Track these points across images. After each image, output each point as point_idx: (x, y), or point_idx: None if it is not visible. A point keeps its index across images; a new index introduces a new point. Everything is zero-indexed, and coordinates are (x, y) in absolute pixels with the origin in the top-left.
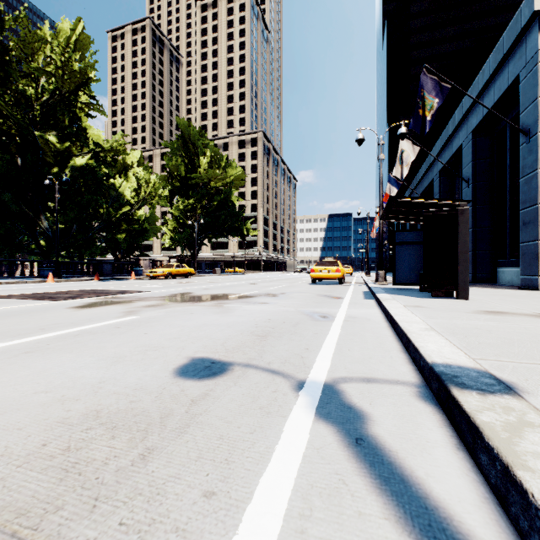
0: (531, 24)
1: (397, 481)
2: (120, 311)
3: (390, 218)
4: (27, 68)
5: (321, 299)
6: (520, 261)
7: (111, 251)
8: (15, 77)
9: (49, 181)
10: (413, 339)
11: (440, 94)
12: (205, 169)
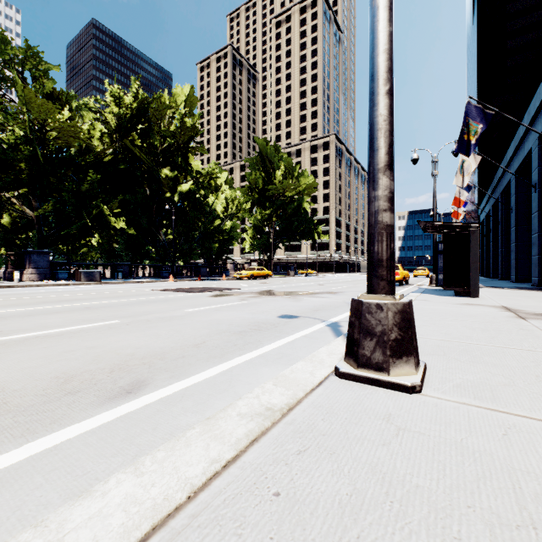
0: None
1: (339, 332)
2: (237, 299)
3: (432, 232)
4: (156, 127)
5: None
6: None
7: (206, 256)
8: (153, 138)
9: (168, 207)
10: None
11: (484, 120)
12: (280, 180)
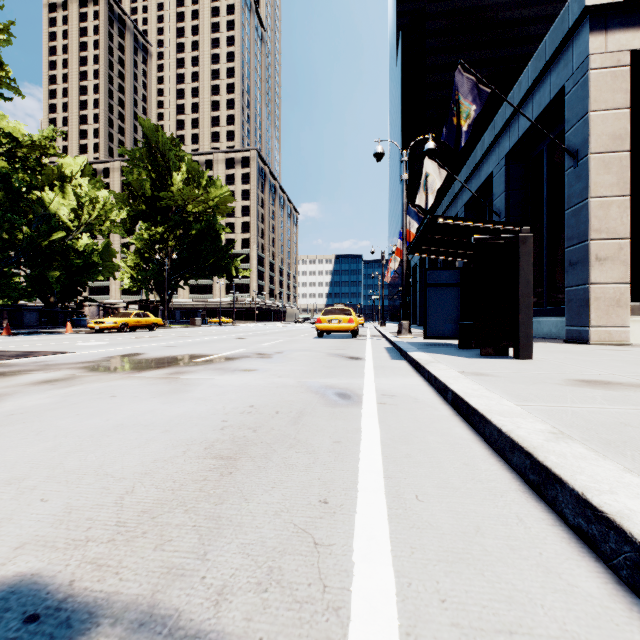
0: (579, 24)
1: None
2: None
3: (420, 252)
4: None
5: (334, 362)
6: (565, 309)
7: (38, 293)
8: None
9: None
10: (571, 478)
11: (477, 100)
12: (180, 188)
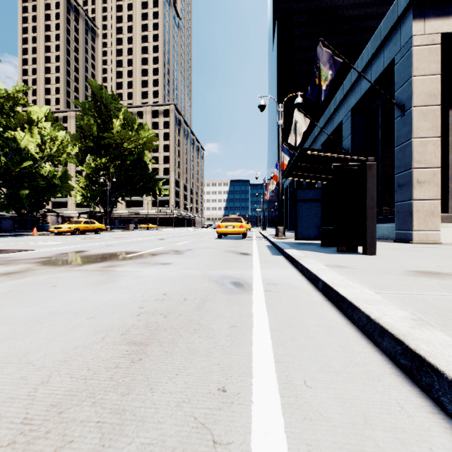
0: (405, 14)
1: None
2: None
3: (293, 176)
4: None
5: (230, 257)
6: (395, 218)
7: (12, 206)
8: None
9: None
10: (448, 369)
11: (333, 67)
12: (118, 131)
